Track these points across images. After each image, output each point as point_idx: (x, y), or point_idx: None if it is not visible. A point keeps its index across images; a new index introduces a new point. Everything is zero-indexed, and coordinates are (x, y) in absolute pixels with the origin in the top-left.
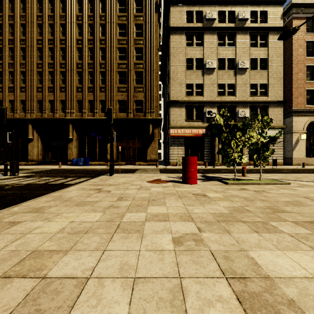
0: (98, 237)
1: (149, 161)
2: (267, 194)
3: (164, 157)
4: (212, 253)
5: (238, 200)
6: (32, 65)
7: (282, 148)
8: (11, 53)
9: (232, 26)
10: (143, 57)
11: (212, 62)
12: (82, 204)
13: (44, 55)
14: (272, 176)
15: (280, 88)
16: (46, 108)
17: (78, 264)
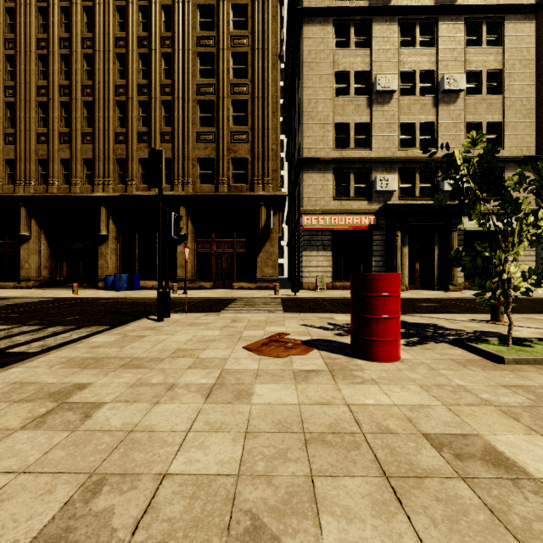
0: None
1: (261, 281)
2: None
3: (290, 273)
4: None
5: None
6: (27, 89)
7: (534, 255)
8: None
9: (429, 5)
10: (249, 72)
11: (389, 78)
12: None
13: (51, 70)
14: None
15: (529, 130)
16: (56, 175)
17: None
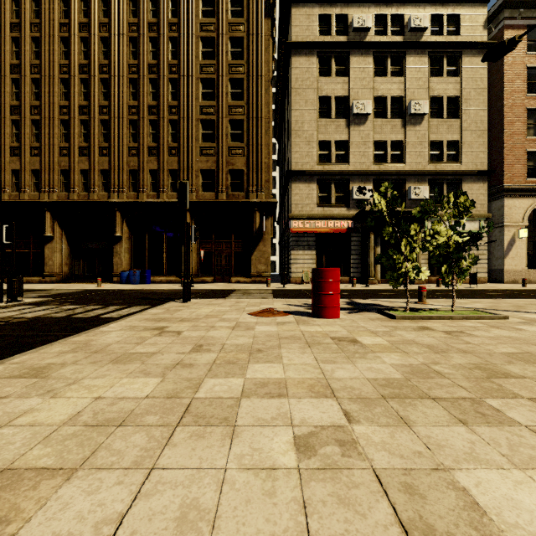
0: (144, 434)
1: (255, 276)
2: (470, 339)
3: (281, 269)
4: (378, 477)
5: (418, 351)
6: (51, 108)
7: (486, 254)
8: (14, 88)
9: (398, 41)
10: (245, 95)
11: (364, 103)
12: (125, 359)
13: (72, 92)
14: (472, 303)
15: (482, 148)
16: (76, 184)
17: (89, 507)
